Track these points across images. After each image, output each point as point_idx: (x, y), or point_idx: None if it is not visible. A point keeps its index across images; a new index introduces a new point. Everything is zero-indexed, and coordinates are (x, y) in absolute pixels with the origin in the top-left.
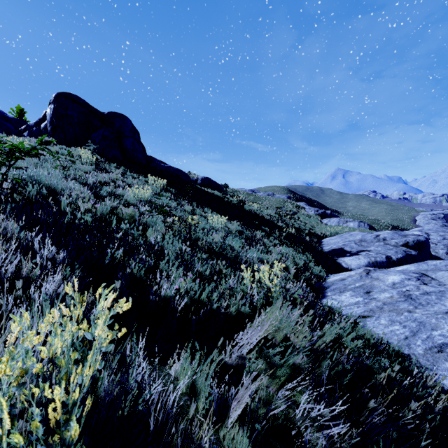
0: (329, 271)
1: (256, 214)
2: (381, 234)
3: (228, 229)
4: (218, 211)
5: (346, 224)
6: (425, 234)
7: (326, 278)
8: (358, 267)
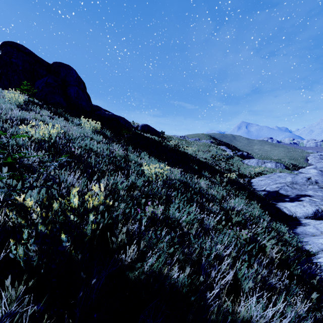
0: (276, 221)
1: (192, 157)
2: (311, 176)
3: (169, 182)
4: (156, 156)
5: (264, 164)
6: (320, 171)
7: (317, 260)
8: (304, 215)
